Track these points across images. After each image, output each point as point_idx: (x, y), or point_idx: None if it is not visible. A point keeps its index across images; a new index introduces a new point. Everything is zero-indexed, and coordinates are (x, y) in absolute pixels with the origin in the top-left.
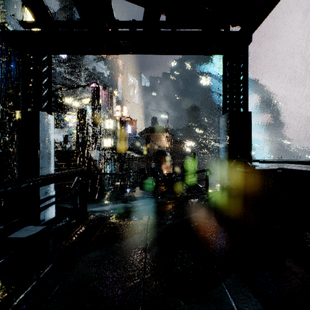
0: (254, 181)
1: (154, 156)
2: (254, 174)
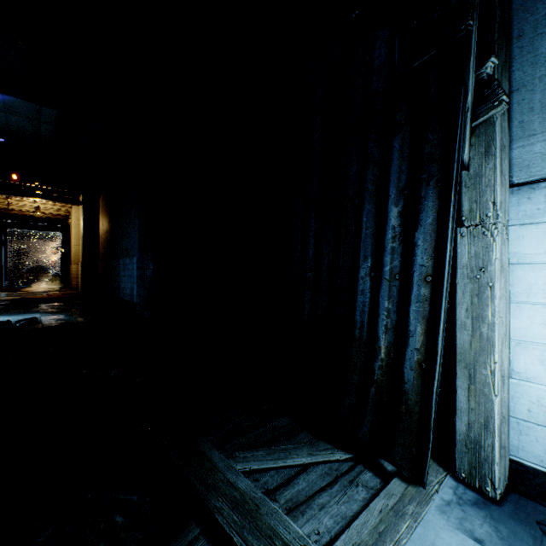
0: (54, 277)
1: (28, 274)
2: (54, 275)
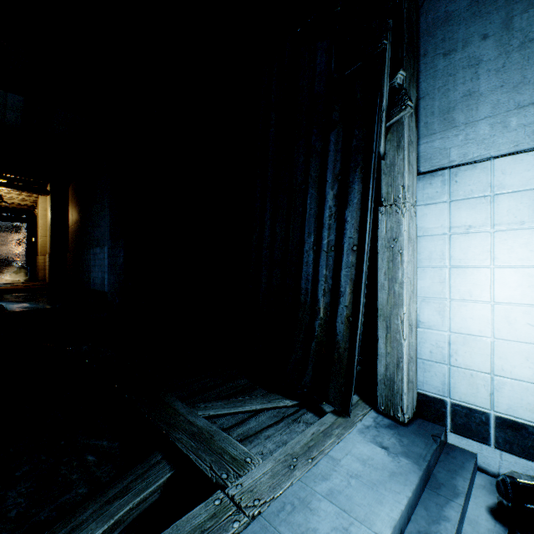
0: (19, 269)
1: None
2: (19, 268)
